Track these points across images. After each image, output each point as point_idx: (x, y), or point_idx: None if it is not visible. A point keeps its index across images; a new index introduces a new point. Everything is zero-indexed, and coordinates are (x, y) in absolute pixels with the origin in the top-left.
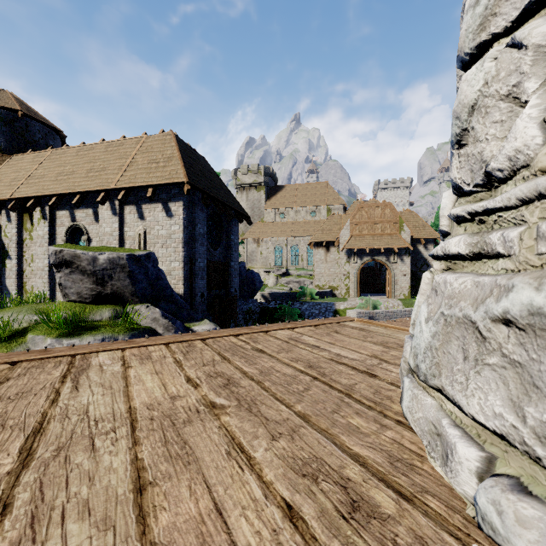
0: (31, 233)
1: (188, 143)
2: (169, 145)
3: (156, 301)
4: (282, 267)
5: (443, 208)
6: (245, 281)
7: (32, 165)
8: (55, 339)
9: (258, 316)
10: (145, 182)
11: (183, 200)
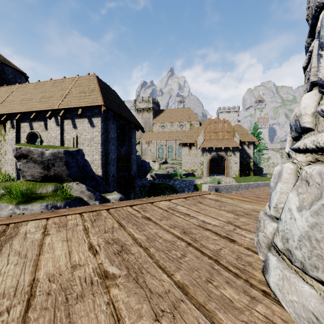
0: (4, 137)
1: (104, 82)
2: (92, 82)
3: (83, 180)
4: (163, 158)
5: (305, 107)
6: (140, 167)
7: (6, 94)
8: (14, 206)
9: (148, 188)
10: (77, 105)
11: (101, 117)
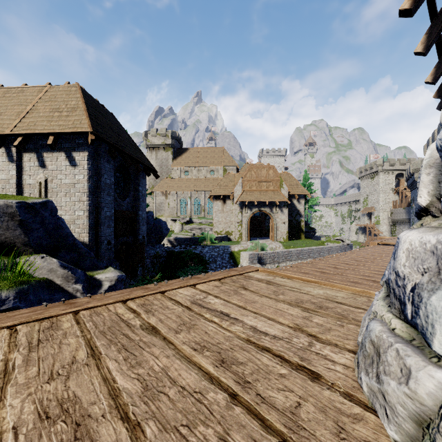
0: None
1: (96, 98)
2: (74, 96)
3: (55, 251)
4: (187, 216)
5: None
6: (153, 229)
7: None
8: None
9: (165, 260)
10: (46, 129)
11: (88, 151)
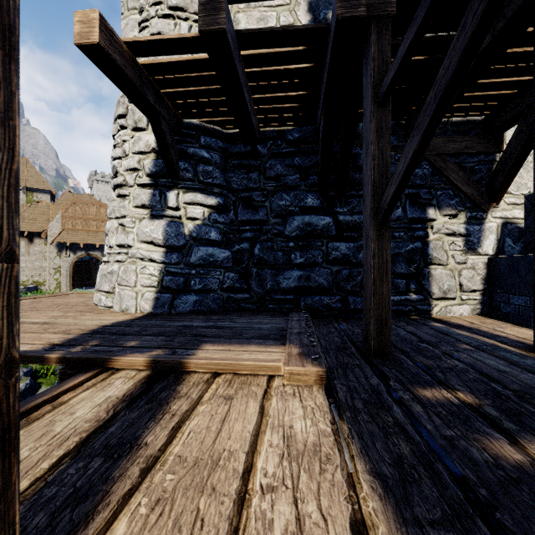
0: None
1: None
2: None
3: None
4: None
5: (105, 249)
6: None
7: None
8: None
9: None
10: None
11: None
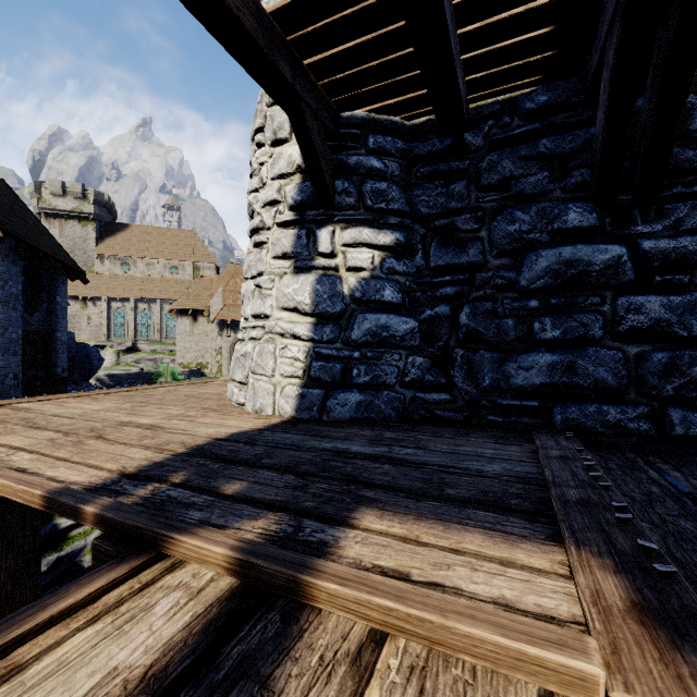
0: None
1: None
2: None
3: None
4: (127, 340)
5: (241, 322)
6: (75, 359)
7: None
8: None
9: None
10: None
11: None
